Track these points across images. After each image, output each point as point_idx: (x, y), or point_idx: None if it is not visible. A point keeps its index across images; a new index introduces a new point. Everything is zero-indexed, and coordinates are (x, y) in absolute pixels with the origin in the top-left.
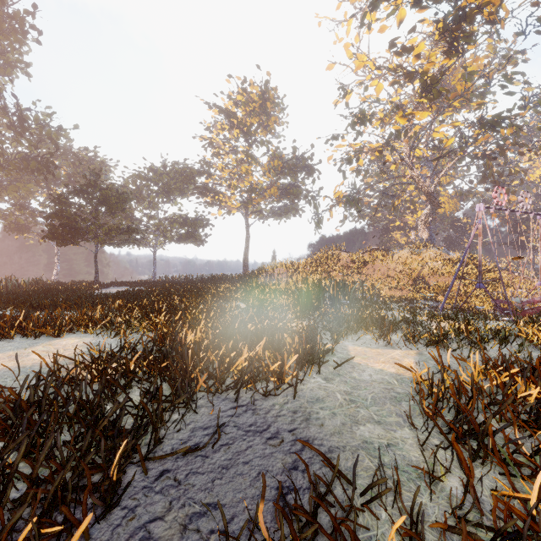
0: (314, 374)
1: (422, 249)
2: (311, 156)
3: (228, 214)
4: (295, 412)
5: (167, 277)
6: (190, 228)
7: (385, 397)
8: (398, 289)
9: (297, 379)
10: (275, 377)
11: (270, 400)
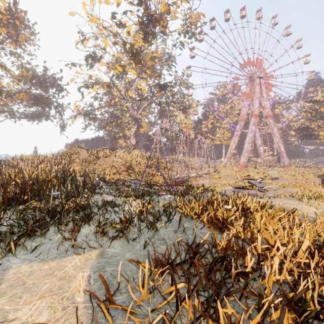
0: None
1: (132, 150)
2: (61, 78)
3: None
4: None
5: None
6: None
7: None
8: (118, 174)
9: None
10: None
11: None
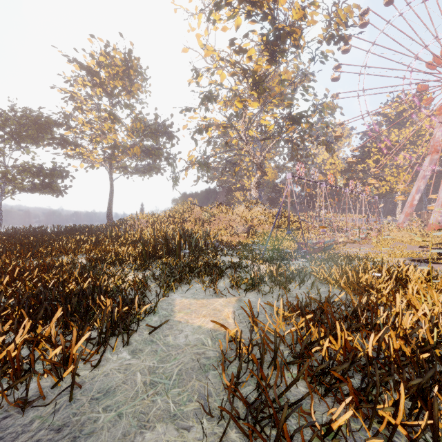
0: (121, 347)
1: (253, 205)
2: (171, 124)
3: (92, 167)
4: (61, 427)
5: (15, 228)
6: (46, 178)
7: (193, 368)
8: (237, 236)
9: (75, 374)
10: (48, 371)
11: (33, 410)
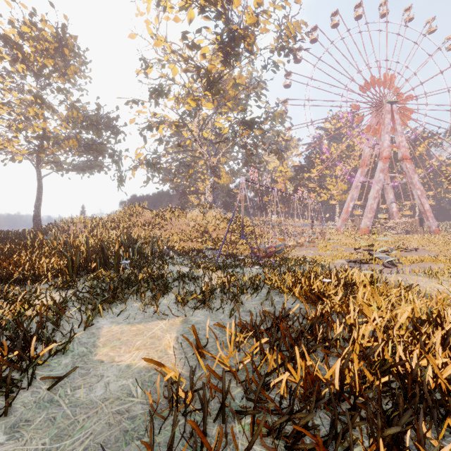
0: None
1: (208, 210)
2: (117, 118)
3: (12, 160)
4: None
5: None
6: None
7: (106, 442)
8: (190, 241)
9: None
10: None
11: None
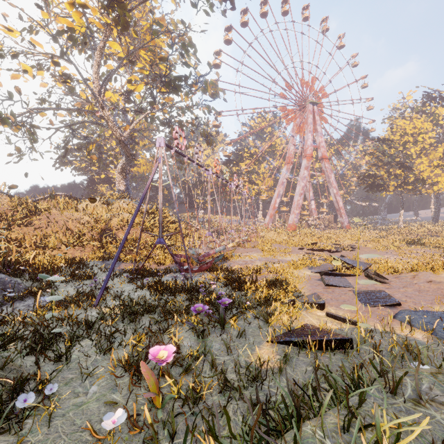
0: None
1: (115, 199)
2: None
3: None
4: None
5: None
6: None
7: None
8: (79, 246)
9: None
10: None
11: None
